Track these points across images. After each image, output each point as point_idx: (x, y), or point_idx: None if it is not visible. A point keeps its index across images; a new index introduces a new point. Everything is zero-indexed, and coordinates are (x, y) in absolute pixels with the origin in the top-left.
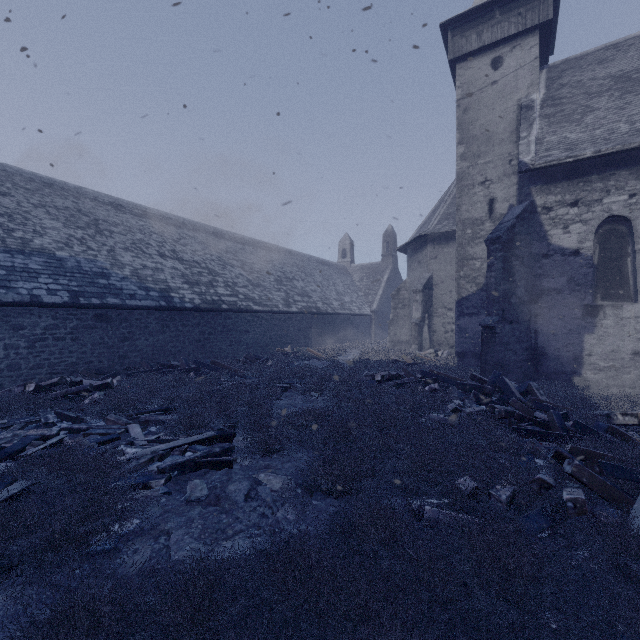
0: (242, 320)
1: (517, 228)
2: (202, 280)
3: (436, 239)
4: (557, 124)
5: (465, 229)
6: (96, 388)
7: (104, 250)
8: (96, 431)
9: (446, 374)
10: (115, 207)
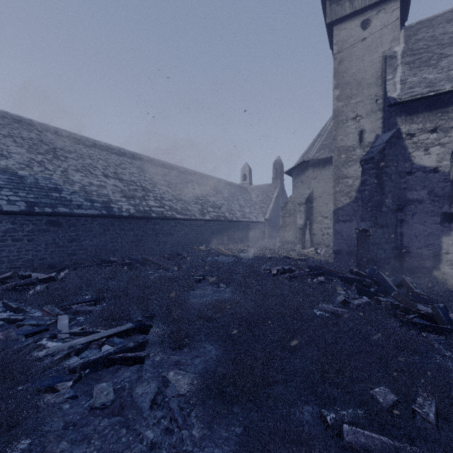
0: (167, 225)
1: (386, 150)
2: (137, 195)
3: (315, 164)
4: (417, 68)
5: (340, 154)
6: (42, 281)
7: (59, 171)
8: (29, 322)
9: (328, 268)
10: (71, 139)
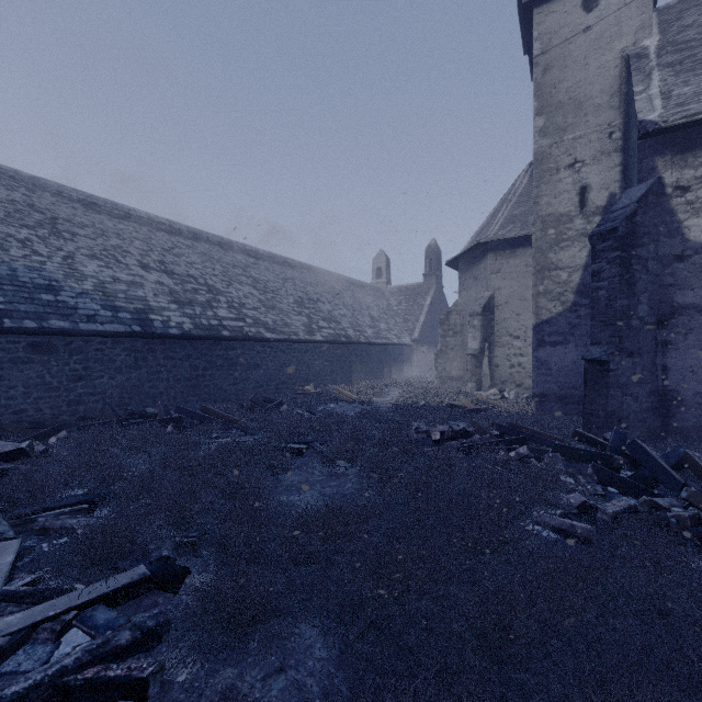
0: (250, 351)
1: (639, 216)
2: (197, 299)
3: (498, 248)
4: (688, 72)
5: (546, 229)
6: (2, 457)
7: (58, 256)
8: None
9: (533, 429)
10: (86, 205)
